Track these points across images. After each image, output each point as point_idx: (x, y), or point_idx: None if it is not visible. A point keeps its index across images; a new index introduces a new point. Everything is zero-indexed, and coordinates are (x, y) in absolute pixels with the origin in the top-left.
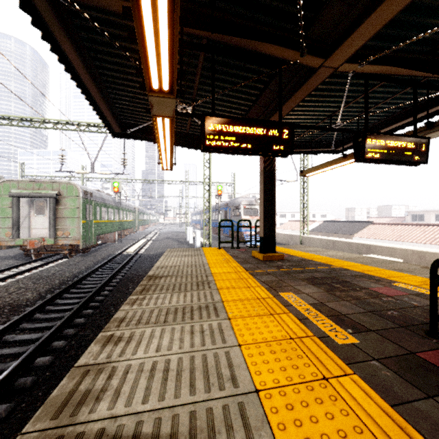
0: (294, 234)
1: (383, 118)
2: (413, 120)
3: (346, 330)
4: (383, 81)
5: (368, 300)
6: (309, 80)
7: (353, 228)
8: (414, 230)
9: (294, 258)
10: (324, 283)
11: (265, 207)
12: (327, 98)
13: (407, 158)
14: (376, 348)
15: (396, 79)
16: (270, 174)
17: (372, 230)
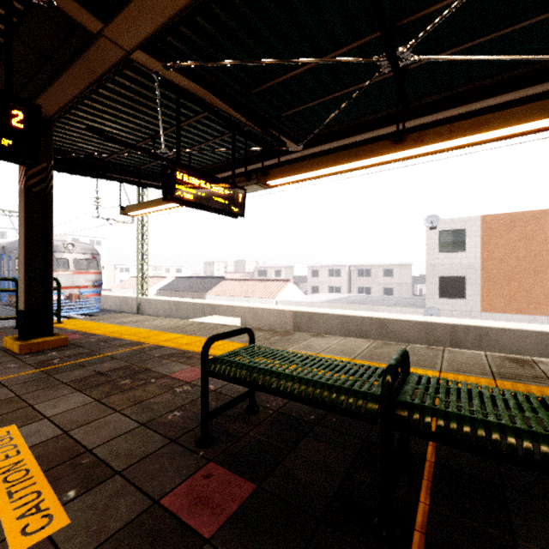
0: (130, 295)
1: (219, 162)
2: (232, 166)
3: (63, 497)
4: (200, 106)
5: (155, 400)
6: (88, 52)
7: (207, 284)
8: (258, 285)
9: (92, 338)
10: (107, 382)
11: (30, 256)
12: (143, 107)
13: (224, 207)
14: (95, 525)
15: (214, 111)
16: (43, 200)
17: (225, 286)
